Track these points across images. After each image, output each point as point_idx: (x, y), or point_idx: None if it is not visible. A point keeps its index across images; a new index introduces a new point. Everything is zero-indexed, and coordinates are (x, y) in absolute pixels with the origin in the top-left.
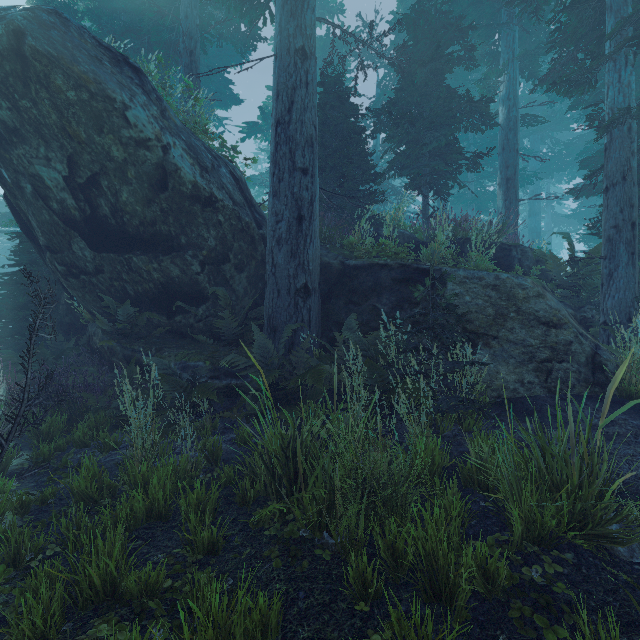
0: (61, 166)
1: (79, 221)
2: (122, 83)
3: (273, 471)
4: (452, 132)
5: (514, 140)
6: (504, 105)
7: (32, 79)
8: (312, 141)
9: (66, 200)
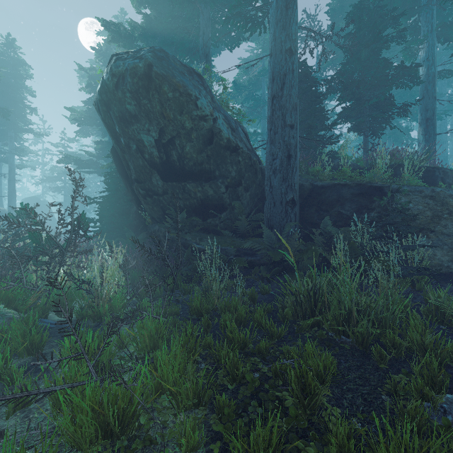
0: (155, 134)
1: (158, 164)
2: (194, 85)
3: (301, 304)
4: (388, 91)
5: (432, 90)
6: (424, 65)
7: (151, 88)
8: (296, 107)
9: (153, 153)
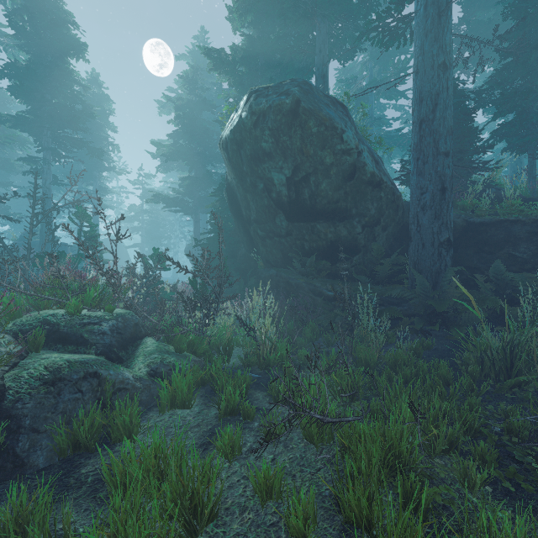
0: (288, 171)
1: (285, 203)
2: (339, 117)
3: (493, 361)
4: None
5: None
6: None
7: (295, 125)
8: (452, 131)
9: (282, 191)
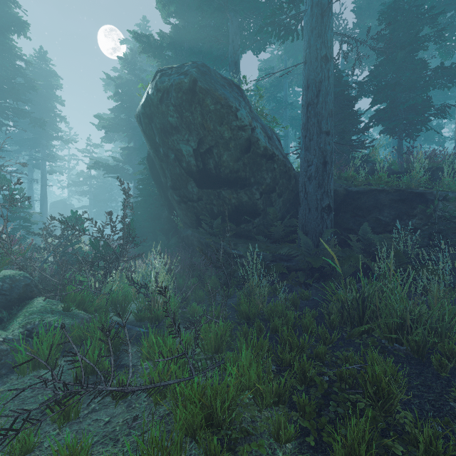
0: (194, 144)
1: (194, 172)
2: (234, 97)
3: (349, 311)
4: (426, 93)
5: None
6: None
7: (194, 102)
8: (332, 113)
9: (191, 161)
